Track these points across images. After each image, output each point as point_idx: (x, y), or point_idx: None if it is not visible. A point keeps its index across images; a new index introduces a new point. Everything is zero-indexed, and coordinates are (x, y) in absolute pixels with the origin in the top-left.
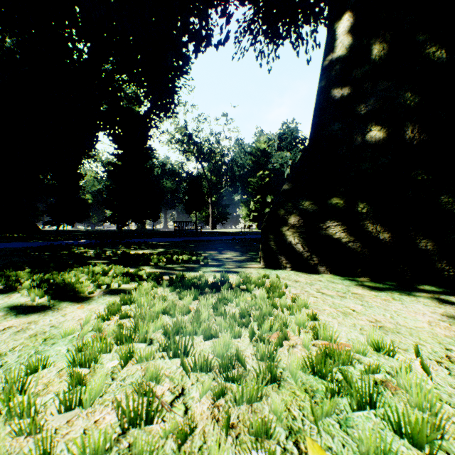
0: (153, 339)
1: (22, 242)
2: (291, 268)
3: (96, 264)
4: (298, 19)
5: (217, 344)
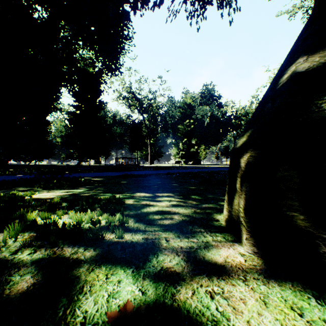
0: None
1: None
2: None
3: None
4: None
5: None
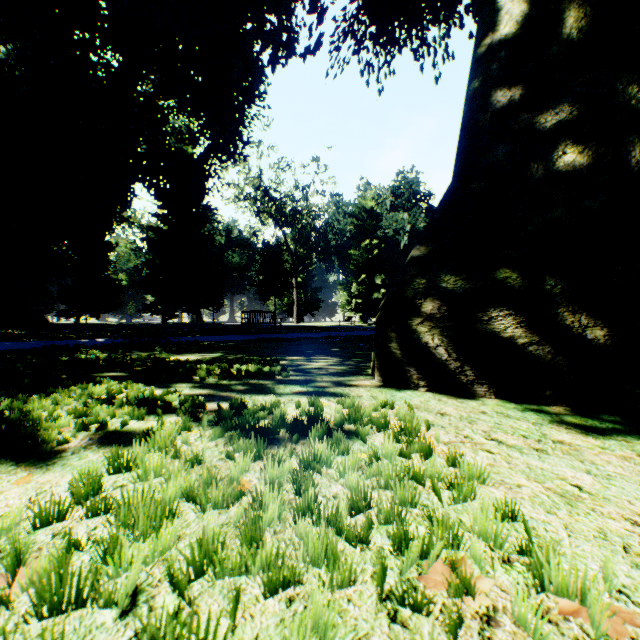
0: (142, 590)
1: (13, 341)
2: (428, 387)
3: (104, 380)
4: (422, 17)
5: (294, 636)
